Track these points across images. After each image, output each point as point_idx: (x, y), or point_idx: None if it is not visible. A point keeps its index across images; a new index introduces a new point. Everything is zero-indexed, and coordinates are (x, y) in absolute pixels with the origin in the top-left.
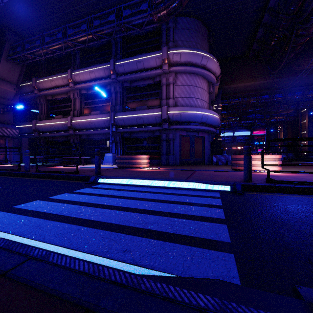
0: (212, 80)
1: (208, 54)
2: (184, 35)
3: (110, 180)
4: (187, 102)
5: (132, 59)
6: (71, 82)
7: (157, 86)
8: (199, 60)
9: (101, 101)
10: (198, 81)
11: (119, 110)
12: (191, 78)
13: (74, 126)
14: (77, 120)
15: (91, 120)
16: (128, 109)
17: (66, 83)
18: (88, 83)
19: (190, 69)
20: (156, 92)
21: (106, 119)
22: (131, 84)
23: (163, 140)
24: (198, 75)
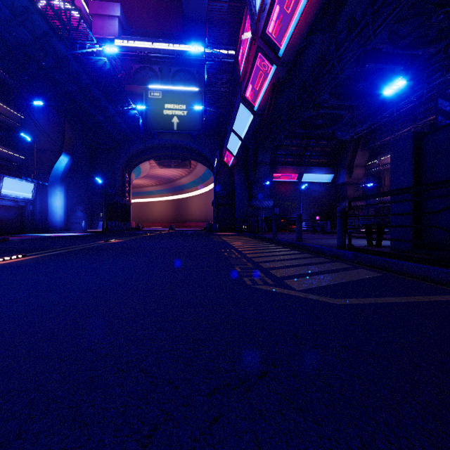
0: None
1: None
2: None
3: None
4: None
5: None
6: None
7: None
8: None
9: None
10: None
11: None
12: None
13: None
14: None
15: None
16: None
17: None
18: None
19: None
20: None
21: None
22: None
23: None
24: None
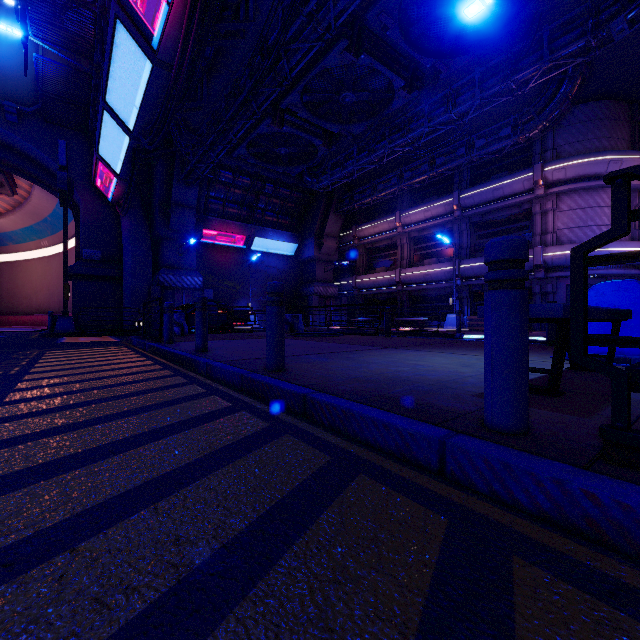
0: (636, 187)
1: (622, 153)
2: (574, 134)
3: (475, 336)
4: (579, 234)
5: (485, 187)
6: (400, 227)
7: (525, 215)
8: (603, 169)
9: (438, 244)
10: (604, 198)
11: (464, 256)
12: (588, 196)
13: (403, 281)
14: (407, 272)
15: (427, 271)
16: (478, 252)
17: (393, 228)
18: (422, 225)
19: (585, 185)
20: (524, 224)
21: (448, 269)
22: (483, 217)
23: (535, 294)
24: (603, 187)
